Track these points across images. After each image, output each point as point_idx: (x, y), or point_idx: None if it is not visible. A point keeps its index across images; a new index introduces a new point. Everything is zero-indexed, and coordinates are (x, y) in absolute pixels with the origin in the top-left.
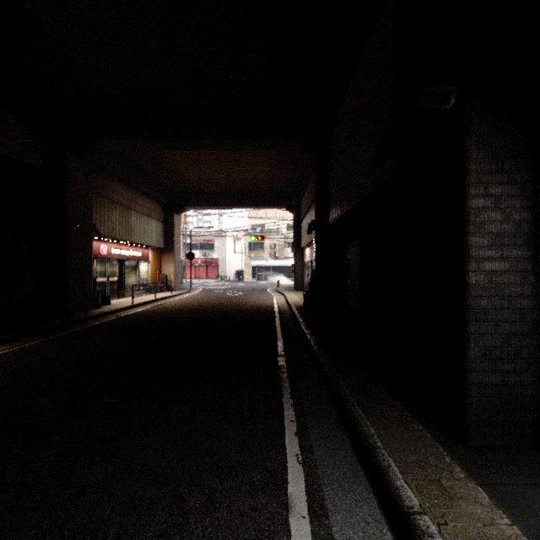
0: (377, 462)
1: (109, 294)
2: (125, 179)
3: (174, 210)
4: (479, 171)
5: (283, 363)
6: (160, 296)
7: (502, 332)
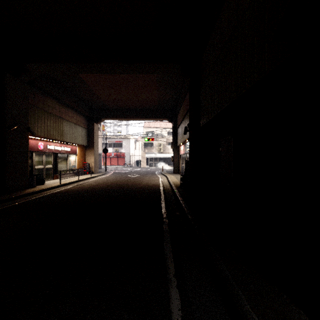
0: None
1: (45, 177)
2: (57, 97)
3: (94, 120)
4: None
5: (169, 250)
6: (83, 178)
7: None
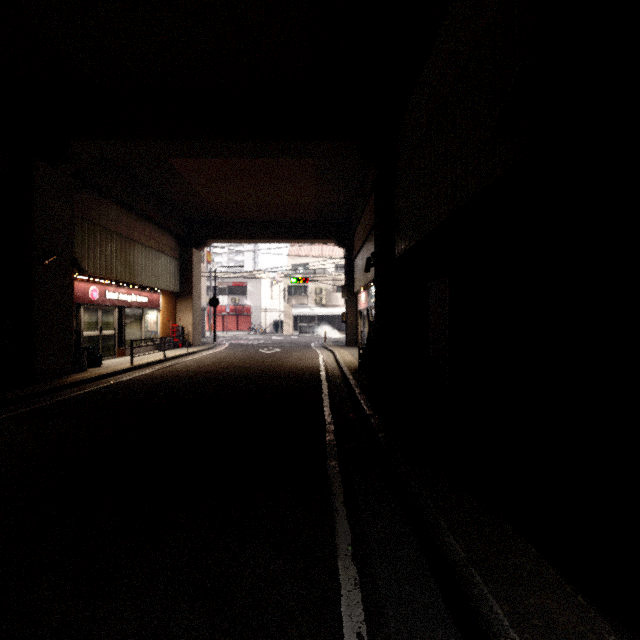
0: None
1: (102, 352)
2: (124, 200)
3: (192, 244)
4: None
5: (336, 471)
6: (172, 354)
7: None
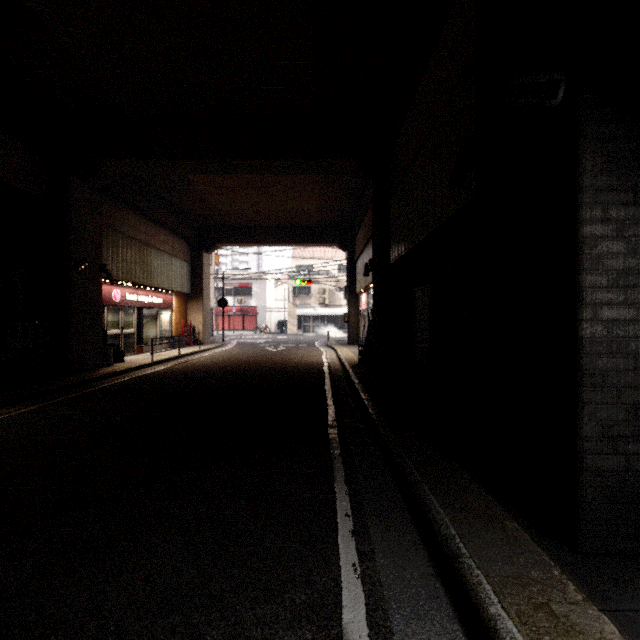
0: (463, 578)
1: (123, 349)
2: (143, 209)
3: (203, 248)
4: (596, 188)
5: (335, 436)
6: (186, 351)
7: (626, 402)
